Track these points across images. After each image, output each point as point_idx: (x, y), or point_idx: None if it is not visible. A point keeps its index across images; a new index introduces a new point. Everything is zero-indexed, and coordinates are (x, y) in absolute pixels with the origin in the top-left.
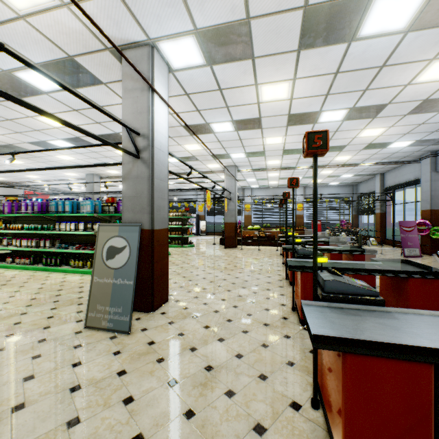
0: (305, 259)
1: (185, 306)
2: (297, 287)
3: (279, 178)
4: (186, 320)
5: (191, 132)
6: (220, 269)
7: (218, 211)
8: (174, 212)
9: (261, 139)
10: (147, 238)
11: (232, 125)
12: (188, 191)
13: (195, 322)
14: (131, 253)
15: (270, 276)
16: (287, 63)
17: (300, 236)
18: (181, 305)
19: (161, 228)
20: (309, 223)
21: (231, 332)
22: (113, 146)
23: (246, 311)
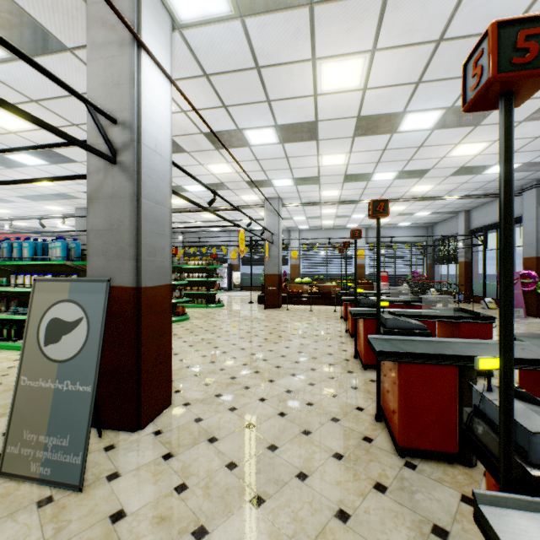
0: (399, 336)
1: (198, 416)
2: (386, 384)
3: (336, 216)
4: (195, 449)
5: (217, 144)
6: (258, 341)
7: (256, 259)
8: (196, 261)
9: (316, 158)
10: (130, 302)
11: (275, 133)
12: (218, 233)
13: (211, 452)
14: (90, 332)
15: (331, 352)
16: (366, 17)
17: (367, 292)
18: (191, 413)
19: (157, 284)
20: (370, 274)
21: (276, 478)
22: (53, 130)
23: (301, 423)
